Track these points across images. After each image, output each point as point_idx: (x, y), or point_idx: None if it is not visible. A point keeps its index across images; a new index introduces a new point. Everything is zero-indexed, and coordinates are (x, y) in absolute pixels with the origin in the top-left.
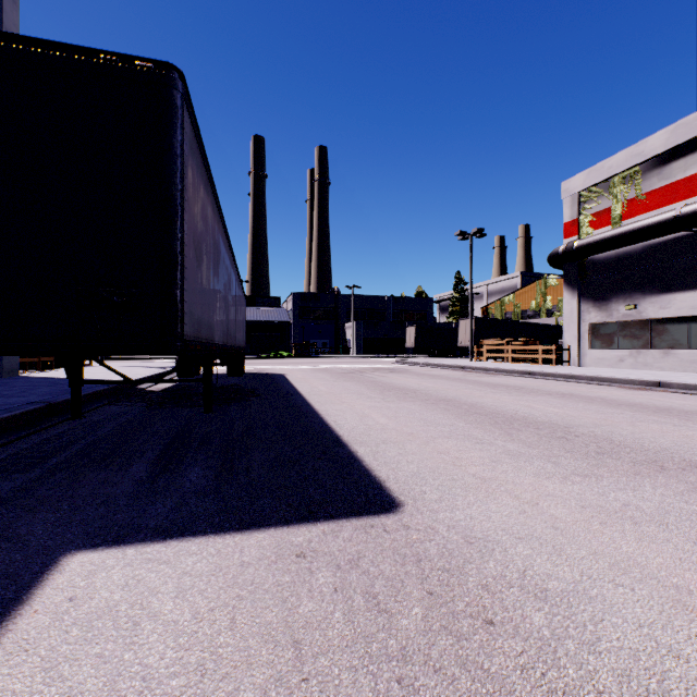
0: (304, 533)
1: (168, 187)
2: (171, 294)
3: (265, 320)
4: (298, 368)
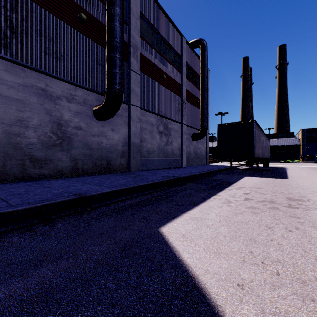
0: (271, 178)
1: (252, 136)
2: (253, 151)
3: (283, 145)
4: (296, 166)
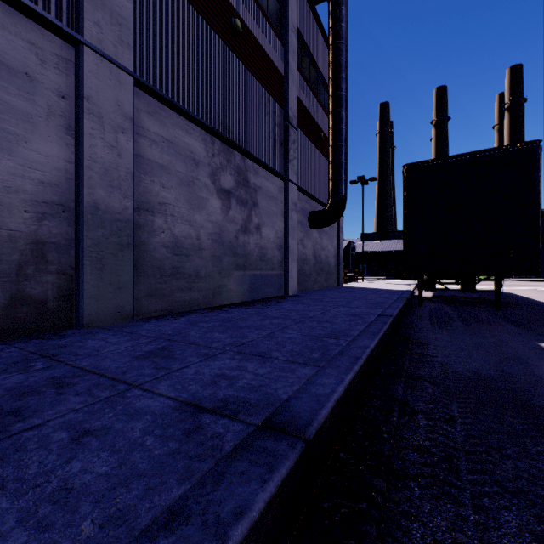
0: None
1: (535, 197)
2: (537, 247)
3: None
4: (518, 289)
